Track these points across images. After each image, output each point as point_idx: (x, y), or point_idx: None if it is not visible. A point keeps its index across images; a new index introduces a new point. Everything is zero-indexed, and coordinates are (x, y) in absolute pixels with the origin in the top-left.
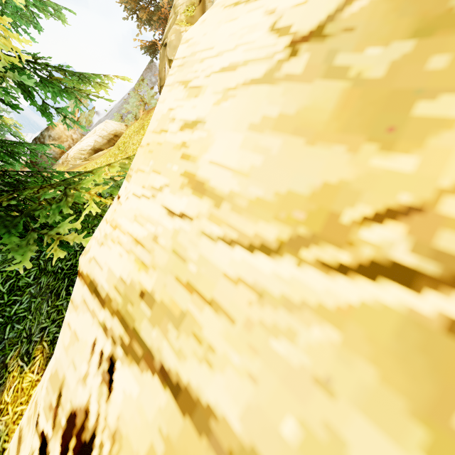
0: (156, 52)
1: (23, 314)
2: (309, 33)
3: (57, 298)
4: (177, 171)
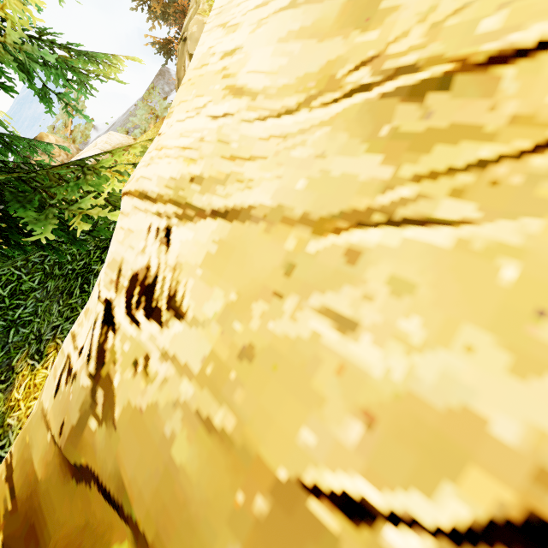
0: (171, 53)
1: (29, 318)
2: None
3: (70, 297)
4: (219, 88)
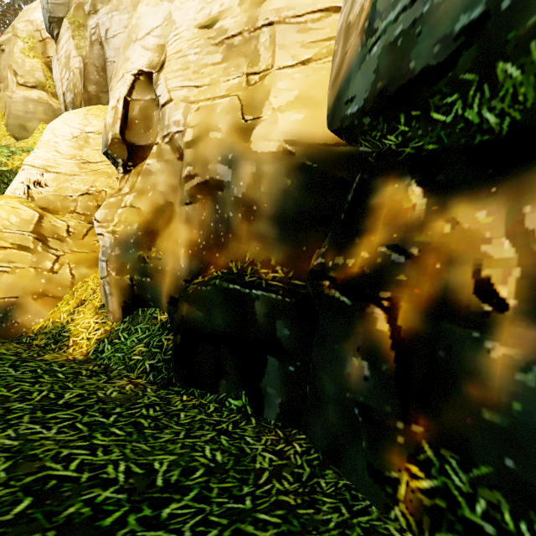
0: None
1: None
2: (76, 137)
3: None
4: (54, 149)
